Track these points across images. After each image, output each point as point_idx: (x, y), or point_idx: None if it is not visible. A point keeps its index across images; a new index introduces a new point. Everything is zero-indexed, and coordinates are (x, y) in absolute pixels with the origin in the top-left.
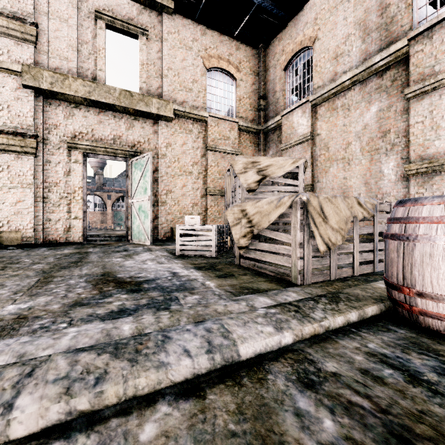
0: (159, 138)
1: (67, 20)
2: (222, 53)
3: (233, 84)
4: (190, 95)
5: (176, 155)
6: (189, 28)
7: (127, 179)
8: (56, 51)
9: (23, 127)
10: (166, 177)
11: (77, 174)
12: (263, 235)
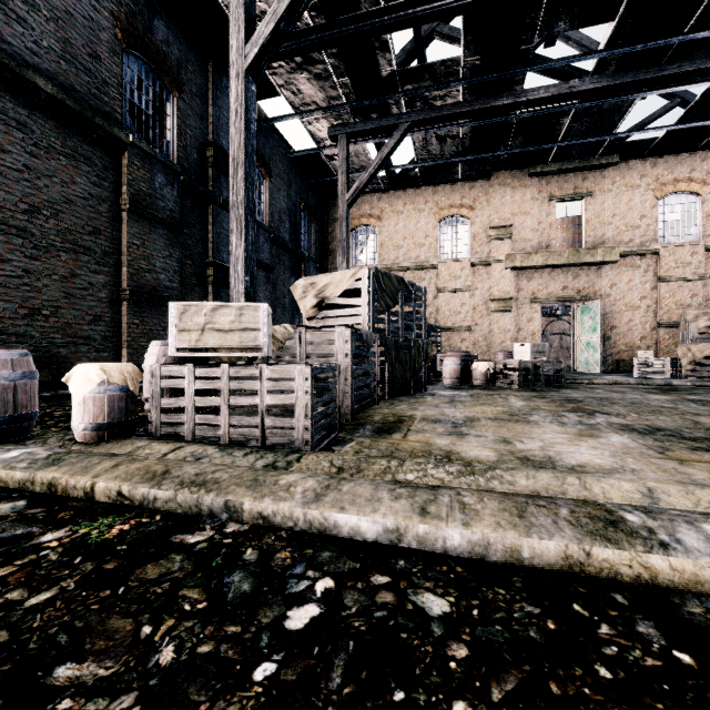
0: (603, 280)
1: (529, 212)
2: (680, 174)
3: (696, 200)
4: (637, 232)
5: (621, 293)
6: (636, 168)
7: (573, 320)
8: (522, 237)
9: (505, 294)
10: (610, 315)
11: (536, 321)
12: (709, 364)
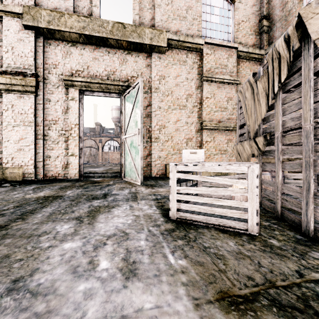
0: (152, 71)
1: None
2: None
3: (230, 8)
4: (184, 24)
5: (170, 88)
6: None
7: (121, 115)
8: None
9: (25, 67)
10: (159, 112)
11: (73, 112)
12: None
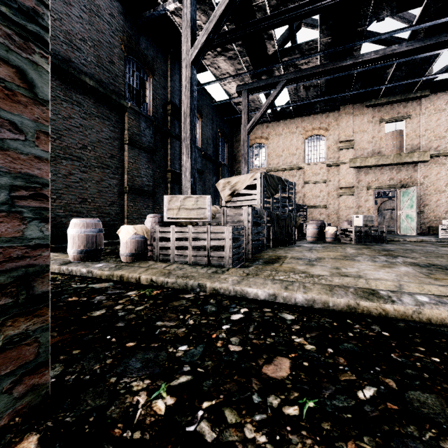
0: (418, 173)
1: (366, 131)
2: None
3: None
4: (443, 140)
5: (432, 181)
6: (442, 97)
7: (396, 200)
8: (361, 147)
9: (349, 184)
10: (423, 196)
11: (370, 201)
12: None
